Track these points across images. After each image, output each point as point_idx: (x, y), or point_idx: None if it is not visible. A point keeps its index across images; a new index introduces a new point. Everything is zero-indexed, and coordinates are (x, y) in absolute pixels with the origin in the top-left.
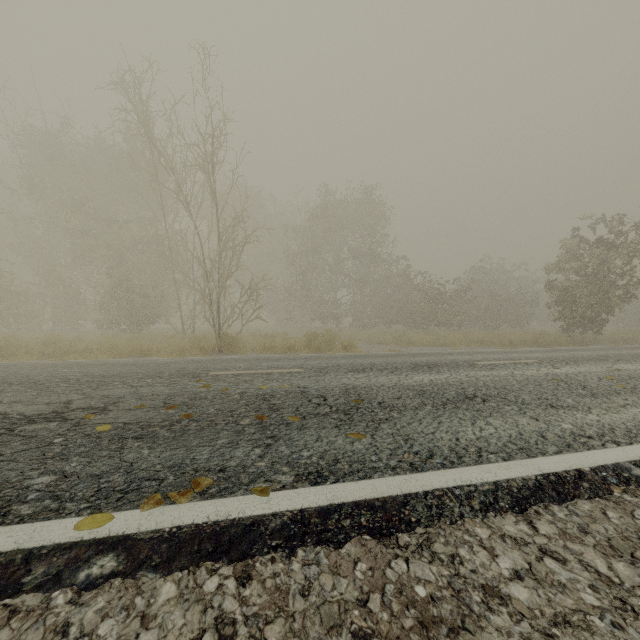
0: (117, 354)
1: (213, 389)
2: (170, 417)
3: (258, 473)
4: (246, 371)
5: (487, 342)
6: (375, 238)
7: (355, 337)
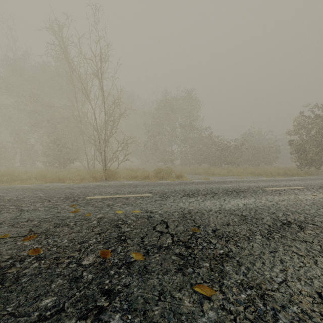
0: (44, 181)
1: (80, 214)
2: (19, 252)
3: None
4: (112, 196)
5: (257, 173)
6: (192, 117)
7: (182, 170)
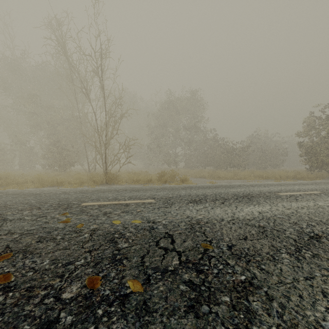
0: (41, 185)
1: (70, 224)
2: None
3: None
4: (111, 202)
5: (265, 177)
6: (197, 119)
7: (186, 174)
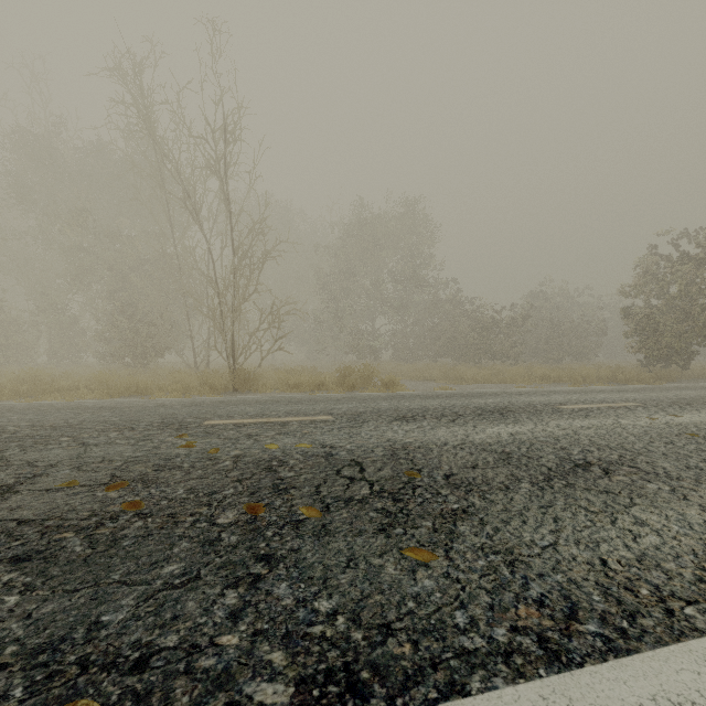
0: (107, 393)
1: (197, 450)
2: (105, 507)
3: (216, 675)
4: (254, 419)
5: (554, 378)
6: (419, 258)
7: (396, 372)
